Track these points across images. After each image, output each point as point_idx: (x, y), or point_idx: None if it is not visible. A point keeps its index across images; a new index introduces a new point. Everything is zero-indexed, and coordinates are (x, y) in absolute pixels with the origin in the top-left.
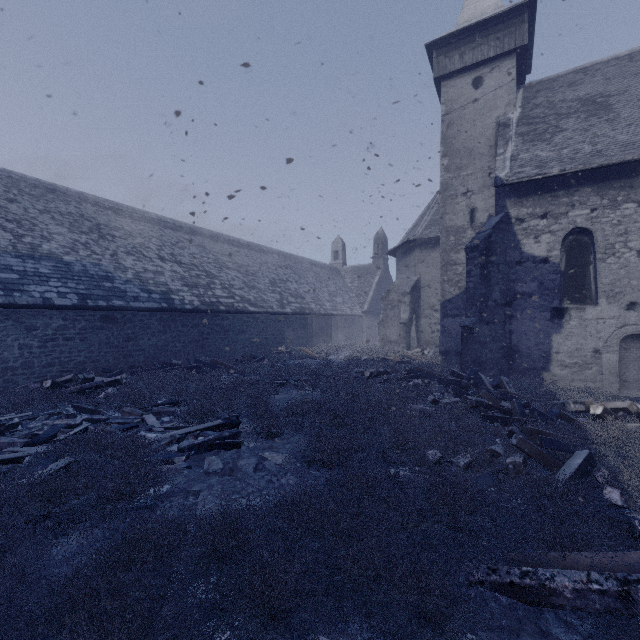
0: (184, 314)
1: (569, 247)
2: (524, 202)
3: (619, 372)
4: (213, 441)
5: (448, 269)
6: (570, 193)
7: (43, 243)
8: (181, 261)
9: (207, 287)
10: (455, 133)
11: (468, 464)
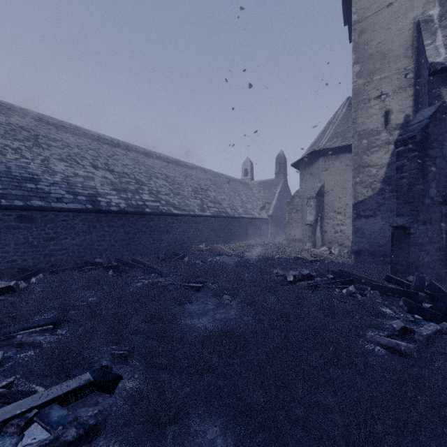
0: (110, 215)
1: None
2: None
3: None
4: None
5: (361, 171)
6: None
7: None
8: (114, 170)
9: (135, 192)
10: (367, 39)
11: None
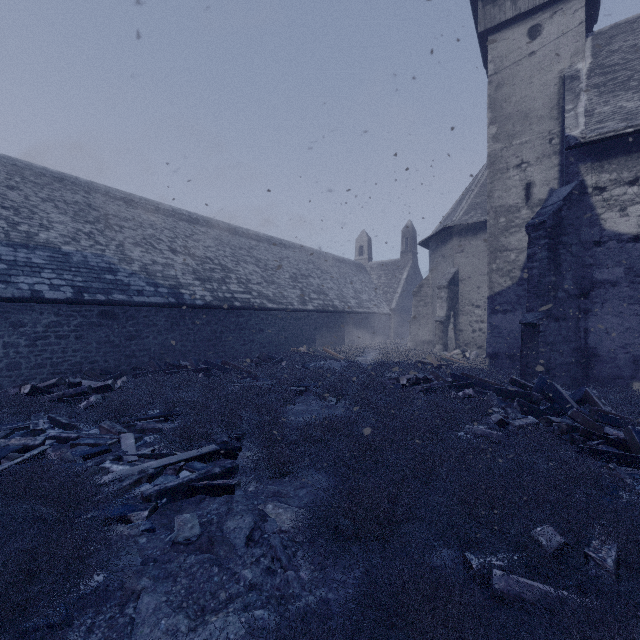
0: (194, 310)
1: None
2: (605, 166)
3: None
4: (196, 482)
5: (497, 256)
6: None
7: (41, 232)
8: (194, 254)
9: (221, 281)
10: (506, 95)
11: (616, 560)
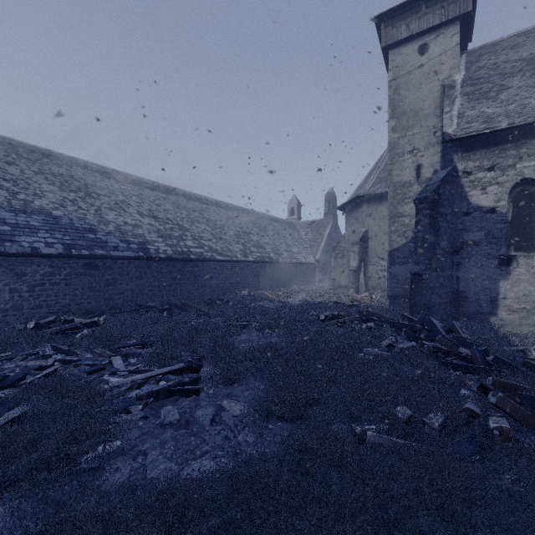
0: (159, 262)
1: (516, 197)
2: (471, 156)
3: None
4: (172, 387)
5: (395, 221)
6: (518, 146)
7: (35, 200)
8: (157, 216)
9: (179, 238)
10: (402, 96)
11: (442, 424)
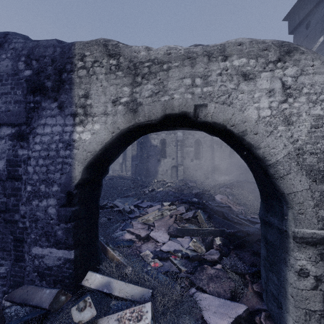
0: None
1: (162, 143)
2: None
3: (171, 175)
4: None
5: (133, 146)
6: None
7: None
8: None
9: None
10: None
11: (125, 189)
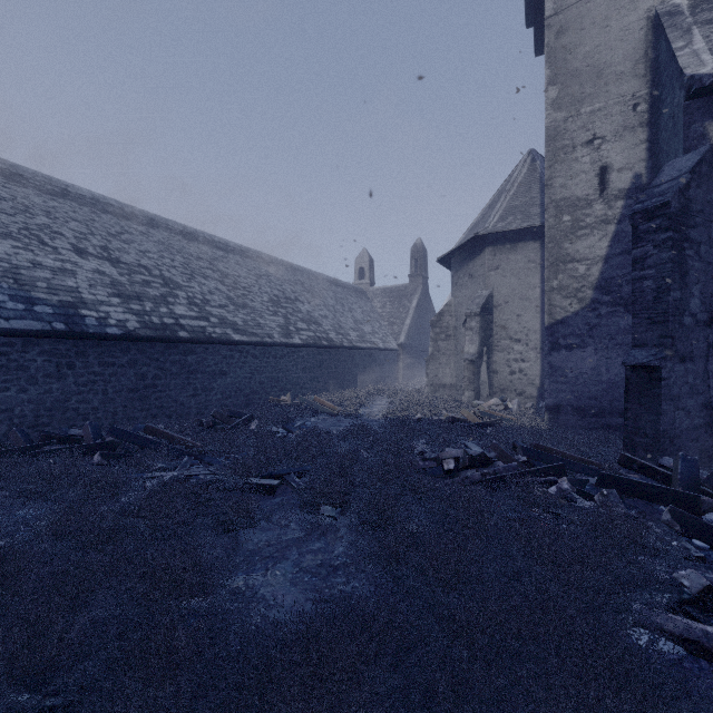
0: (105, 343)
1: None
2: None
3: None
4: None
5: (560, 269)
6: None
7: None
8: (119, 259)
9: (160, 300)
10: (571, 44)
11: None
